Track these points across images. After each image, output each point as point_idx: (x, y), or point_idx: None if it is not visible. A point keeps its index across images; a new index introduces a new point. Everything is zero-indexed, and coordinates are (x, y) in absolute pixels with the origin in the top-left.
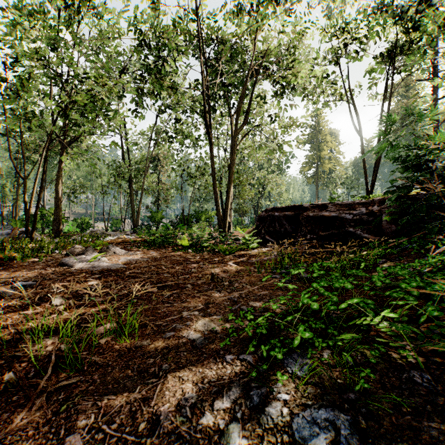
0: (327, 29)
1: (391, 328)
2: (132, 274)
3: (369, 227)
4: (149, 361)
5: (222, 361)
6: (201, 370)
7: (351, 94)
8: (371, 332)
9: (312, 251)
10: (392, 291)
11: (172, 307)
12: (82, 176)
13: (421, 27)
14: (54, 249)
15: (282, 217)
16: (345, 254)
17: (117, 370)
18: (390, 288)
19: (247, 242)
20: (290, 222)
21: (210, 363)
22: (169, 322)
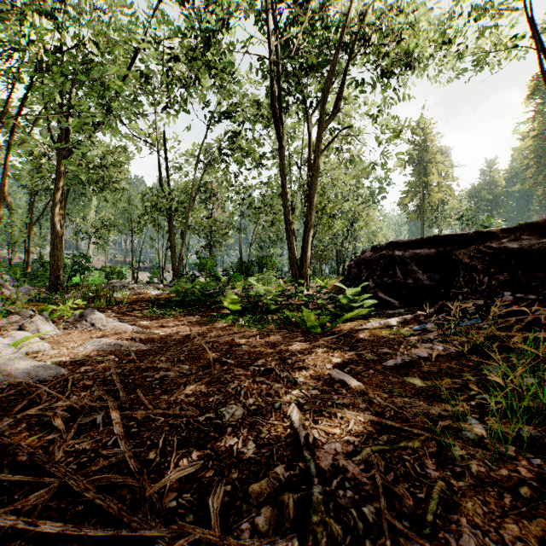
0: None
1: None
2: (1, 438)
3: None
4: None
5: None
6: None
7: (537, 34)
8: None
9: None
10: None
11: None
12: (118, 215)
13: None
14: None
15: (410, 259)
16: None
17: None
18: None
19: (351, 304)
20: (425, 268)
21: None
22: None
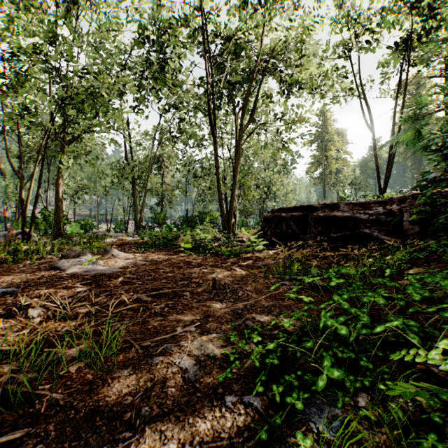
0: (336, 20)
1: (444, 360)
2: (126, 279)
3: (387, 228)
4: (125, 401)
5: (220, 406)
6: (192, 421)
7: (362, 88)
8: (417, 365)
9: (326, 255)
10: (435, 308)
11: (165, 321)
12: (86, 178)
13: (438, 14)
14: (50, 252)
15: (289, 218)
16: (361, 257)
17: (82, 415)
18: (425, 300)
19: (252, 244)
20: (297, 223)
21: (204, 407)
22: (159, 341)
